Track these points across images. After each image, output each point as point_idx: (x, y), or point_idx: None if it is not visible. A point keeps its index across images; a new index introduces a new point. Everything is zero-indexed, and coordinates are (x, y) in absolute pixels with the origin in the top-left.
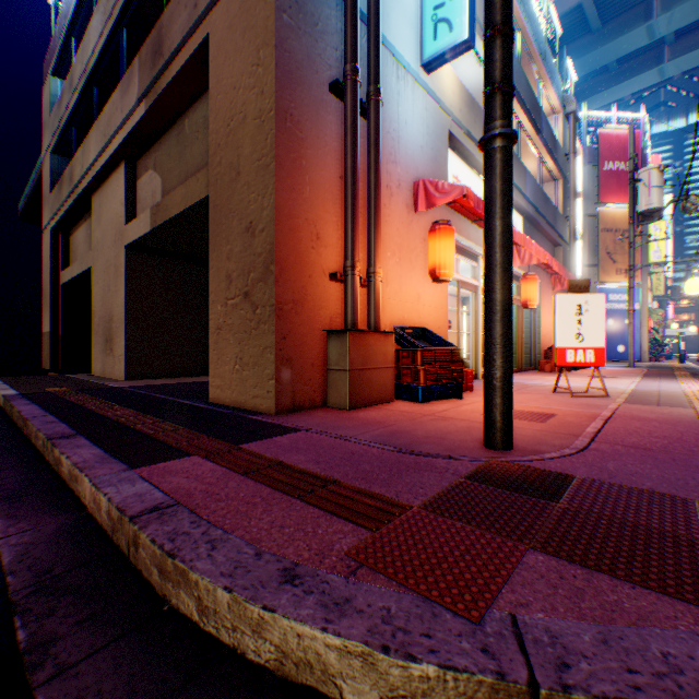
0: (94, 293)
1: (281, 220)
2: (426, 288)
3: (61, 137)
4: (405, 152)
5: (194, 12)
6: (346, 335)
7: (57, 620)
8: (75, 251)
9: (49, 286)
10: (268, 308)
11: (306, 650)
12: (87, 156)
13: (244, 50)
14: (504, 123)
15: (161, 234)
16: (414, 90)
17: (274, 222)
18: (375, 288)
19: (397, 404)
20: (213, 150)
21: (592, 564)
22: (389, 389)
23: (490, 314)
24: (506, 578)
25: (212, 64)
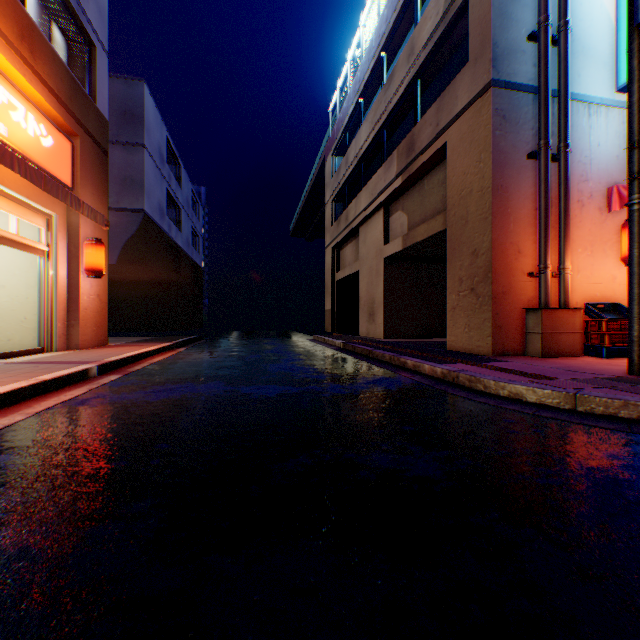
0: (360, 286)
1: (494, 248)
2: (622, 270)
3: (337, 193)
4: (596, 168)
5: (435, 128)
6: (538, 311)
7: (443, 387)
8: (343, 260)
9: (329, 282)
10: (485, 297)
11: (516, 391)
12: (358, 206)
13: (469, 153)
14: (638, 196)
15: (406, 250)
16: (607, 114)
17: (490, 250)
18: (563, 279)
19: (581, 358)
20: (448, 207)
21: (624, 390)
22: (575, 347)
23: (629, 301)
24: (584, 388)
25: (448, 159)
